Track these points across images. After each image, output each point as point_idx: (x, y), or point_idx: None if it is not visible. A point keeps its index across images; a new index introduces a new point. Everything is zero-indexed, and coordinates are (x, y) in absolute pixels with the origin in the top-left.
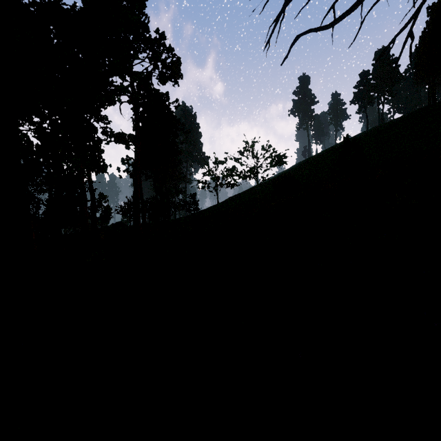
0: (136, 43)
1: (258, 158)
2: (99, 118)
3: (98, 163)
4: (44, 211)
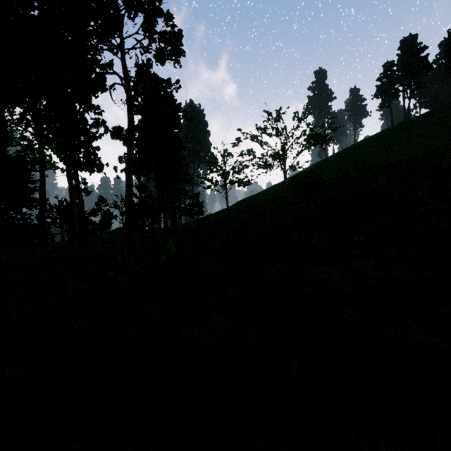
0: (126, 10)
1: (287, 134)
2: (89, 106)
3: (93, 162)
4: (36, 216)
